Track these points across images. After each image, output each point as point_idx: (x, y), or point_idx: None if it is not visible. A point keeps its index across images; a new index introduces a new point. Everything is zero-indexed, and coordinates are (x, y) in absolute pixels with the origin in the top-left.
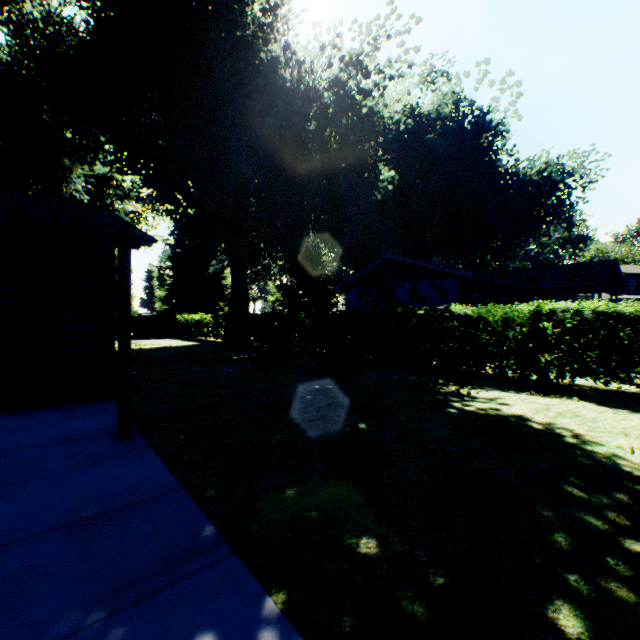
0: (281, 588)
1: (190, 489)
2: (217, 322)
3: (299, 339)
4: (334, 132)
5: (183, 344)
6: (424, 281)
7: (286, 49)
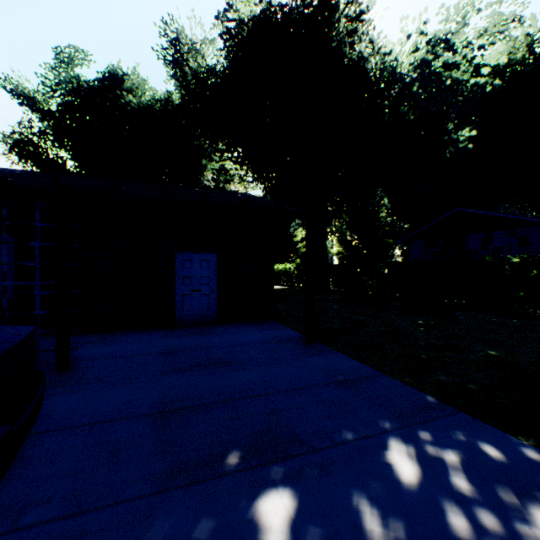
0: (516, 434)
1: (390, 375)
2: (299, 271)
3: (376, 285)
4: (412, 105)
5: (276, 287)
6: (500, 231)
7: (373, 47)
